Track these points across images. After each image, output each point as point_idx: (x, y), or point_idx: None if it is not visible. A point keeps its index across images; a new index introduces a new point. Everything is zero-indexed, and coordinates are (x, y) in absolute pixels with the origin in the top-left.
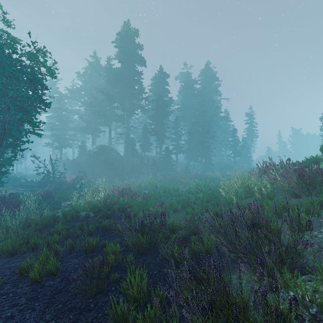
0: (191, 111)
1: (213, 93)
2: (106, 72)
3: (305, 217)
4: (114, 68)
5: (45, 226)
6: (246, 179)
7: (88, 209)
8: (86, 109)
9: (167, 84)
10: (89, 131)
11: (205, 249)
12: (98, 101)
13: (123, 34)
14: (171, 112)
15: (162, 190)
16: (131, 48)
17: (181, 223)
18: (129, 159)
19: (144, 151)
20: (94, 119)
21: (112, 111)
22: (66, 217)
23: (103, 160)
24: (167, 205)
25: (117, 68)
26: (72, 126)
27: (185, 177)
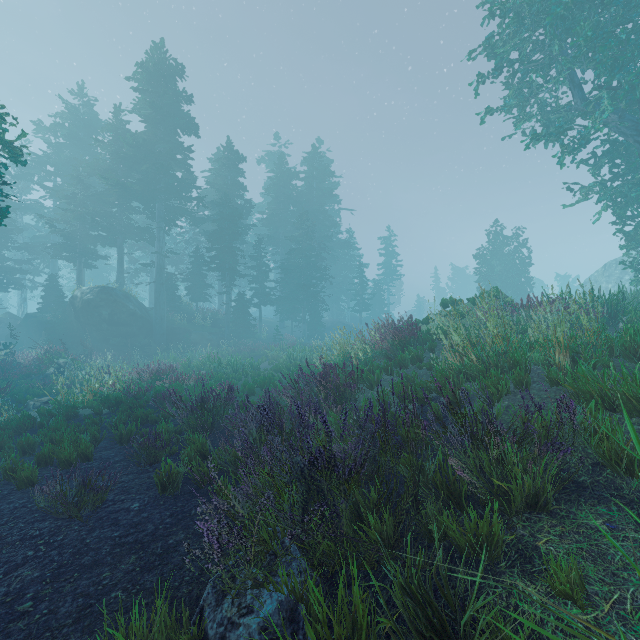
0: (286, 227)
1: (325, 198)
2: (112, 135)
3: (385, 378)
4: (131, 133)
5: (16, 433)
6: (348, 344)
7: (95, 403)
8: (63, 209)
9: (242, 173)
10: (69, 256)
11: (278, 416)
12: (93, 194)
13: (151, 67)
14: (249, 227)
15: (230, 368)
16: (169, 97)
17: (256, 402)
18: (164, 315)
19: (196, 300)
20: (83, 230)
21: (127, 217)
22: (54, 417)
23: (105, 317)
24: (239, 389)
25: (139, 134)
26: (21, 240)
27: (274, 348)
